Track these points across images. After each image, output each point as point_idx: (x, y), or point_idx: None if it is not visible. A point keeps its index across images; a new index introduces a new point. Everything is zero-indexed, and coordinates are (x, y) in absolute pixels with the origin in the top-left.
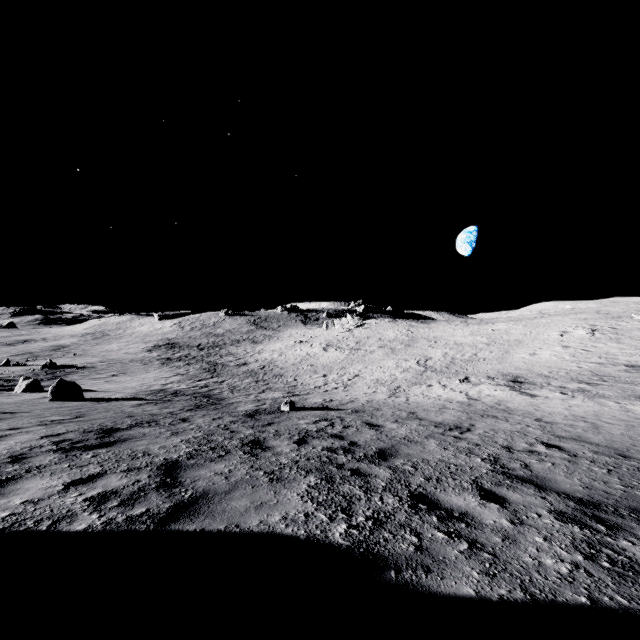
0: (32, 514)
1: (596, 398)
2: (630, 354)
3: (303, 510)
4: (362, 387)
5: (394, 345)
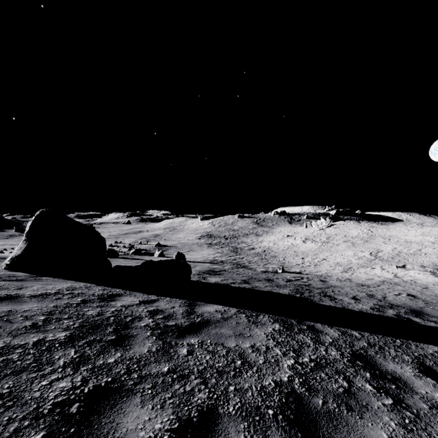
0: (220, 283)
1: None
2: None
3: (288, 292)
4: (326, 266)
5: (355, 240)
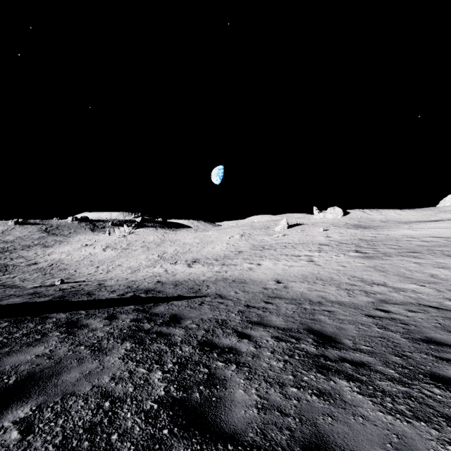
0: None
1: (210, 266)
2: (245, 246)
3: (48, 299)
4: (118, 271)
5: (151, 245)
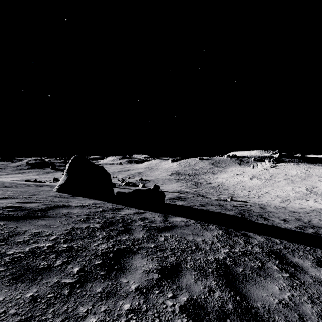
0: (184, 205)
1: None
2: None
3: (232, 213)
4: (267, 197)
5: (294, 178)
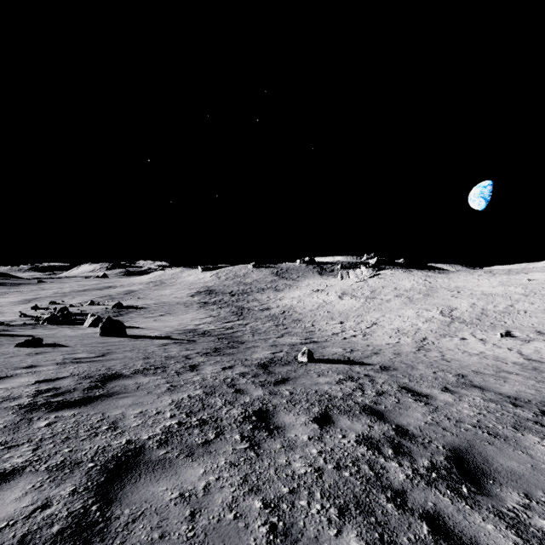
0: None
1: None
2: None
3: None
4: (382, 336)
5: (411, 294)
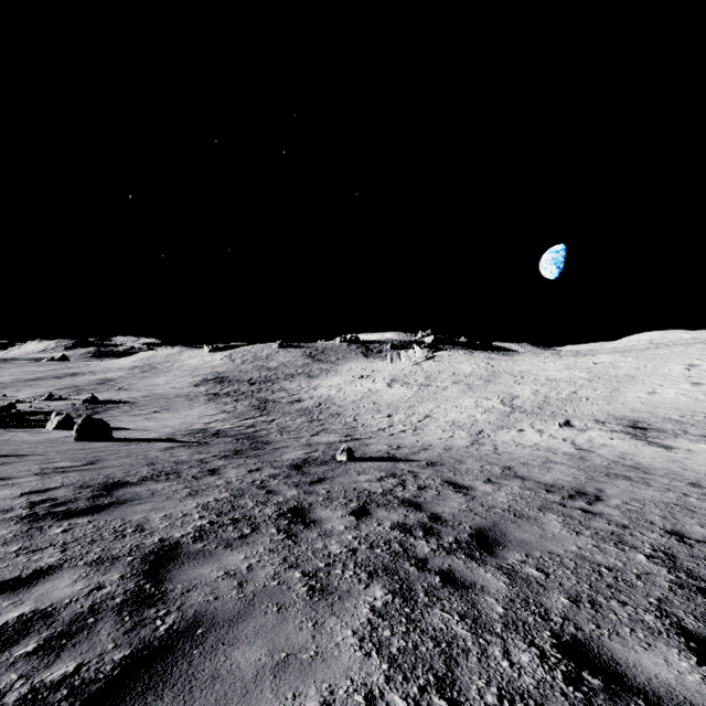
0: None
1: None
2: None
3: (363, 682)
4: (435, 430)
5: (471, 381)
